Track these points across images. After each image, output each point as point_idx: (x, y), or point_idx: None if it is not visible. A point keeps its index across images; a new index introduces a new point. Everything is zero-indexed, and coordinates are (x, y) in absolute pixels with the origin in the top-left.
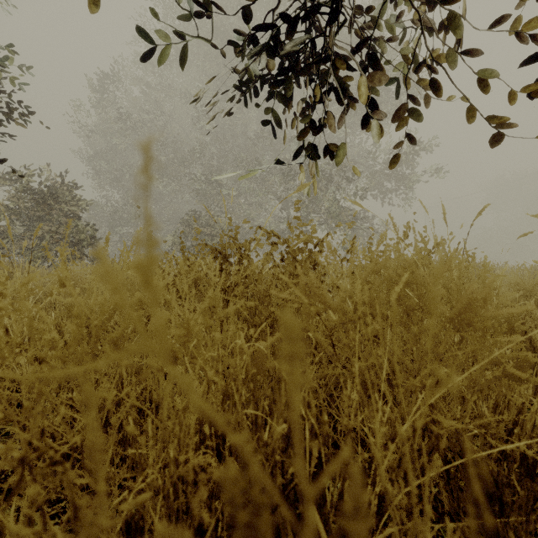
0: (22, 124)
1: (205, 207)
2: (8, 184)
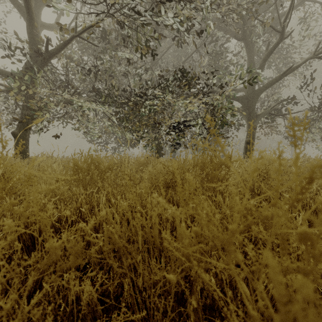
0: None
1: None
2: None
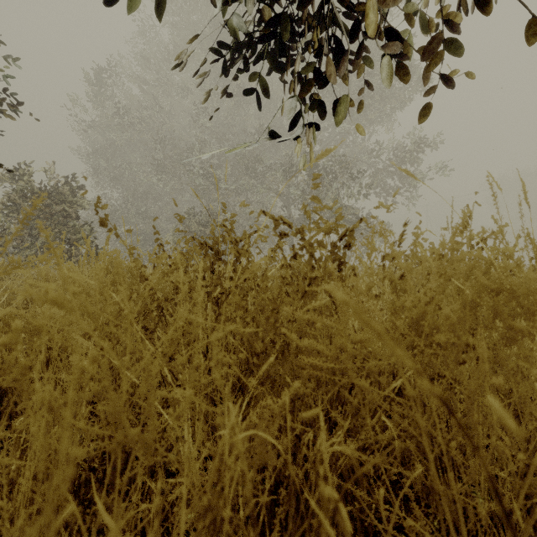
0: (7, 115)
1: (193, 190)
2: (2, 181)
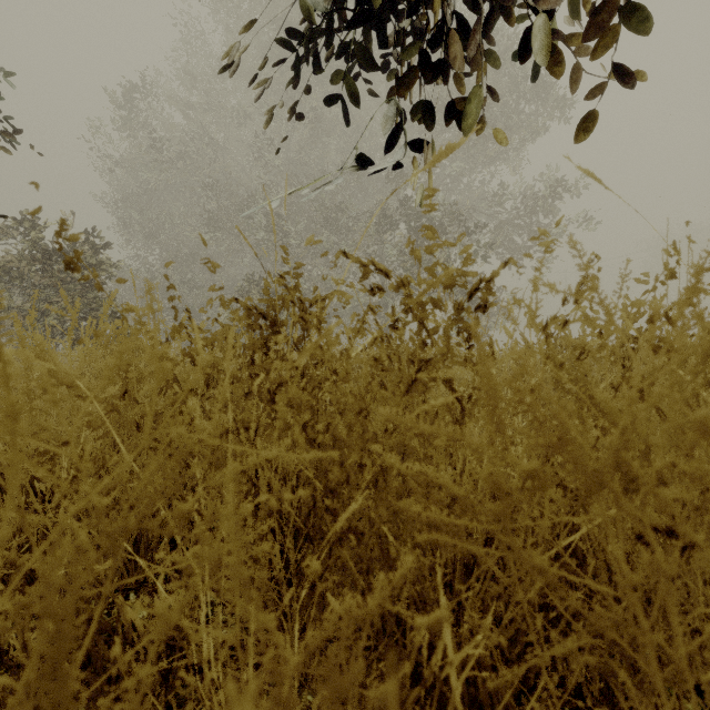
0: None
1: (239, 229)
2: None
